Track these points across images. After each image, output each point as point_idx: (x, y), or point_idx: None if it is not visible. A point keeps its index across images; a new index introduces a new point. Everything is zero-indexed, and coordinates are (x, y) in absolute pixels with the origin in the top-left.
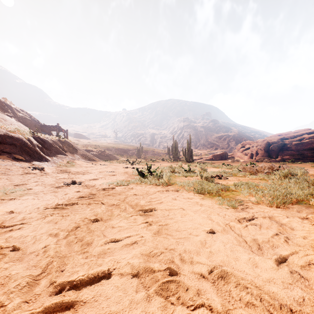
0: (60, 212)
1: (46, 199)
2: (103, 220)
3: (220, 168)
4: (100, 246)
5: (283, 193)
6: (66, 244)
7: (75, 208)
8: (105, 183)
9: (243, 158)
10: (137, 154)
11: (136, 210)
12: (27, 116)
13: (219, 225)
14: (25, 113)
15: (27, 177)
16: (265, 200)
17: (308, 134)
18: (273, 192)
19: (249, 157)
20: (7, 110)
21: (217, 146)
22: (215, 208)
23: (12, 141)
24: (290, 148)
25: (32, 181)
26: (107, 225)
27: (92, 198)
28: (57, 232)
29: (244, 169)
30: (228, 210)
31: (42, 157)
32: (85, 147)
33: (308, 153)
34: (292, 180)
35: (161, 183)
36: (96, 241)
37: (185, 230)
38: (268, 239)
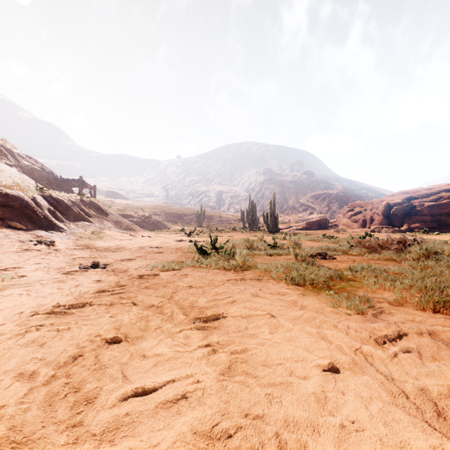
0: (56, 322)
1: (42, 295)
2: (129, 339)
3: (320, 242)
4: (110, 407)
5: (439, 286)
6: (45, 399)
7: (85, 312)
8: (145, 265)
9: (352, 226)
10: (196, 221)
11: (189, 319)
12: (37, 165)
13: (342, 352)
14: (33, 161)
15: (25, 256)
16: (409, 298)
17: (448, 191)
18: (422, 283)
19: (360, 226)
20: (6, 156)
21: (313, 209)
22: (327, 313)
23: (6, 200)
24: (421, 212)
25: (31, 262)
26: (134, 352)
27: (119, 294)
28: (35, 369)
29: (359, 244)
30: (351, 317)
31: (54, 226)
32: (122, 211)
33: (447, 219)
34: (441, 261)
35: (232, 267)
36: (105, 393)
37: (280, 363)
38: (448, 389)
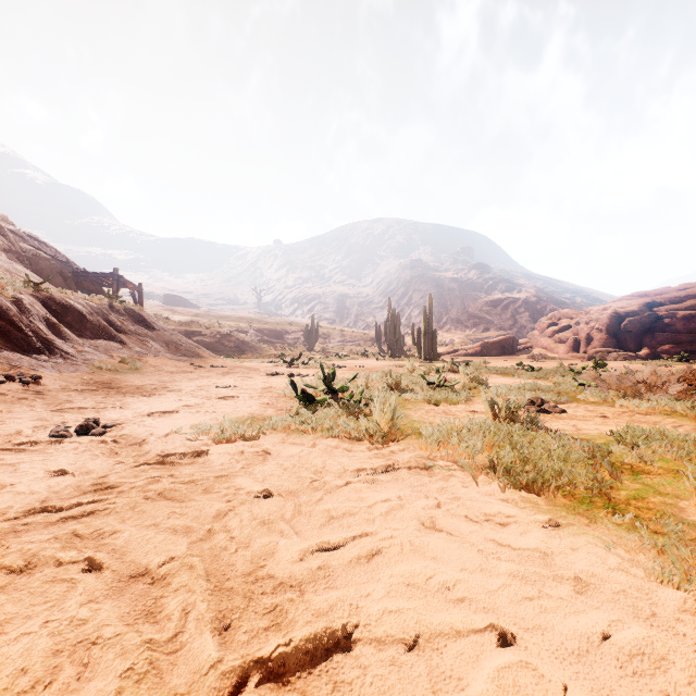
0: None
1: None
2: None
3: (515, 376)
4: None
5: None
6: None
7: None
8: (189, 428)
9: (555, 350)
10: (305, 341)
11: (225, 669)
12: (46, 250)
13: None
14: (40, 245)
15: None
16: None
17: None
18: None
19: (570, 349)
20: None
21: (489, 323)
22: (676, 619)
23: None
24: (671, 326)
25: None
26: None
27: (80, 518)
28: None
29: (600, 381)
30: None
31: (51, 348)
32: (185, 325)
33: None
34: None
35: (365, 433)
36: None
37: None
38: None
